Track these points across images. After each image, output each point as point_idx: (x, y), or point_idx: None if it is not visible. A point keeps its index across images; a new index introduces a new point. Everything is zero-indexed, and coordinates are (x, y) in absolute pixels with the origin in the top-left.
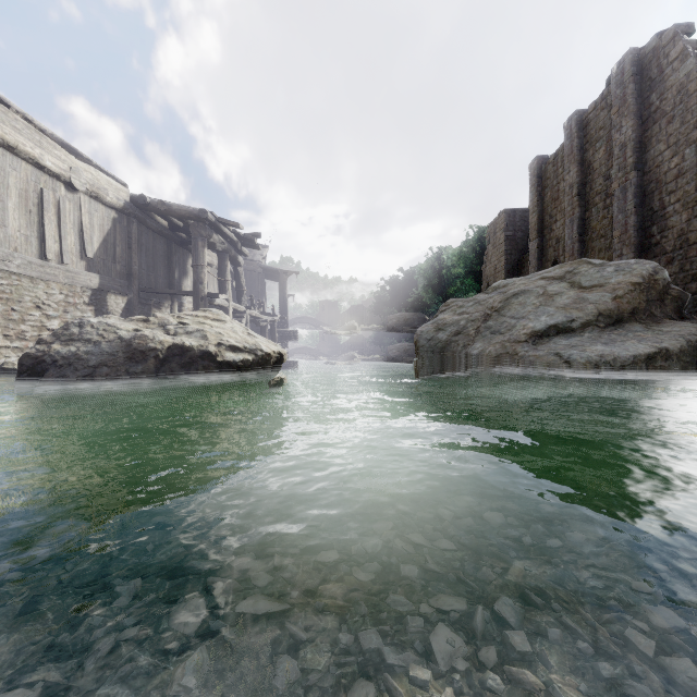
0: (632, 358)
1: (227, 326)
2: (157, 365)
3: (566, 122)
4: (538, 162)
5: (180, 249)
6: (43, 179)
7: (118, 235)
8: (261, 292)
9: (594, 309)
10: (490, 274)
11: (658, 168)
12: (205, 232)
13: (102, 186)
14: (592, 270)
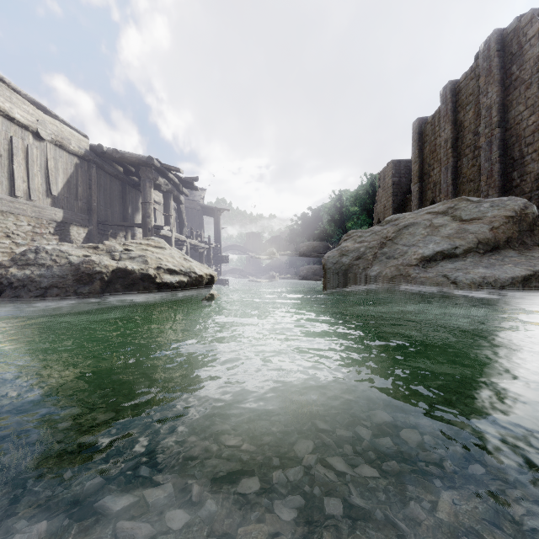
0: (510, 280)
1: (166, 252)
2: (102, 286)
3: (442, 90)
4: (419, 123)
5: (133, 190)
6: (12, 128)
7: (79, 178)
8: (200, 225)
9: (474, 238)
10: (380, 212)
11: (518, 125)
12: (152, 175)
13: (66, 137)
14: (471, 206)
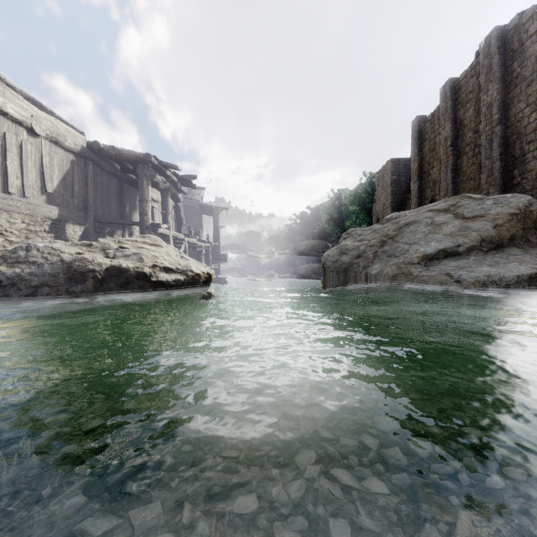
0: (516, 278)
1: (162, 250)
2: (95, 285)
3: (442, 88)
4: (418, 121)
5: (130, 188)
6: (6, 124)
7: (75, 175)
8: (199, 224)
9: (477, 236)
10: (379, 210)
11: (519, 122)
12: (149, 173)
13: (62, 133)
14: (474, 203)
